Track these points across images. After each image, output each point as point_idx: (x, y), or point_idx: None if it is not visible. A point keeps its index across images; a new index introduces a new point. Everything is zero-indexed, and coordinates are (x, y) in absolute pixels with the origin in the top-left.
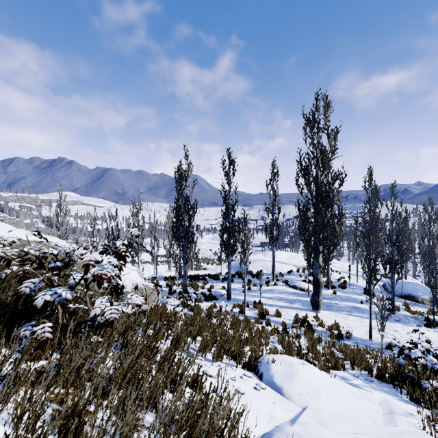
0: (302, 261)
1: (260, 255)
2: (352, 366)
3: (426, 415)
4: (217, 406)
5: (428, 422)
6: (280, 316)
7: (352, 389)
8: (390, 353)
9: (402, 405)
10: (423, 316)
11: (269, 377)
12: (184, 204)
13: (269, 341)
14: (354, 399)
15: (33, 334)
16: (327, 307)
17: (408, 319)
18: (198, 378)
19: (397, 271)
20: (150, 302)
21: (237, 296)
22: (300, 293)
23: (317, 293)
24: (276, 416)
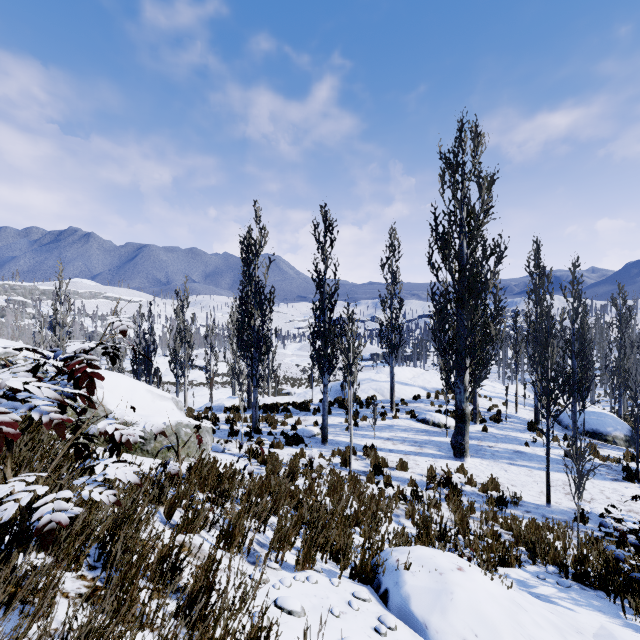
0: (434, 381)
1: (371, 373)
2: (533, 558)
3: None
4: None
5: None
6: (405, 469)
7: (546, 612)
8: (582, 528)
9: None
10: (619, 464)
11: (402, 600)
12: (254, 294)
13: (392, 515)
14: (557, 638)
15: None
16: (476, 452)
17: (598, 470)
18: (260, 636)
19: (582, 396)
20: (193, 453)
21: (337, 437)
22: (433, 431)
23: (462, 432)
24: None
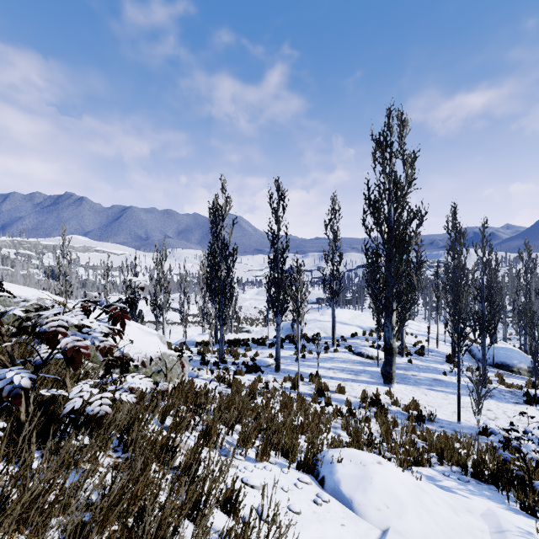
0: (369, 321)
1: (316, 314)
2: (440, 460)
3: None
4: (261, 538)
5: None
6: (343, 392)
7: (444, 497)
8: (485, 440)
9: (513, 518)
10: (522, 390)
11: (334, 483)
12: (220, 250)
13: (331, 427)
14: (450, 513)
15: None
16: (402, 380)
17: (503, 395)
18: (233, 495)
19: (490, 334)
20: (175, 377)
21: (288, 366)
22: (367, 362)
23: (390, 363)
24: None
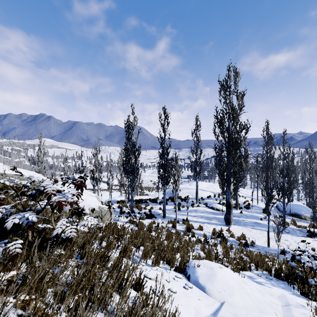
0: (218, 188)
1: (187, 185)
2: (256, 268)
3: (315, 308)
4: (155, 304)
5: (316, 313)
6: (202, 230)
7: (257, 286)
8: (283, 257)
9: (295, 298)
10: (306, 229)
11: (195, 278)
12: (131, 147)
13: (194, 249)
14: (259, 294)
15: (7, 249)
16: (236, 223)
17: (295, 232)
18: (140, 281)
19: (287, 196)
20: (106, 220)
21: (170, 215)
22: (216, 213)
23: (229, 213)
24: (201, 311)
